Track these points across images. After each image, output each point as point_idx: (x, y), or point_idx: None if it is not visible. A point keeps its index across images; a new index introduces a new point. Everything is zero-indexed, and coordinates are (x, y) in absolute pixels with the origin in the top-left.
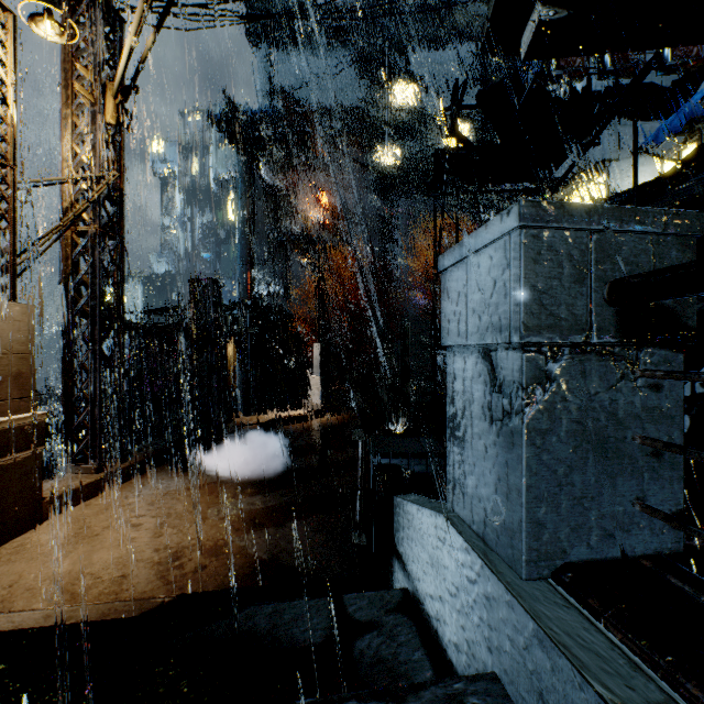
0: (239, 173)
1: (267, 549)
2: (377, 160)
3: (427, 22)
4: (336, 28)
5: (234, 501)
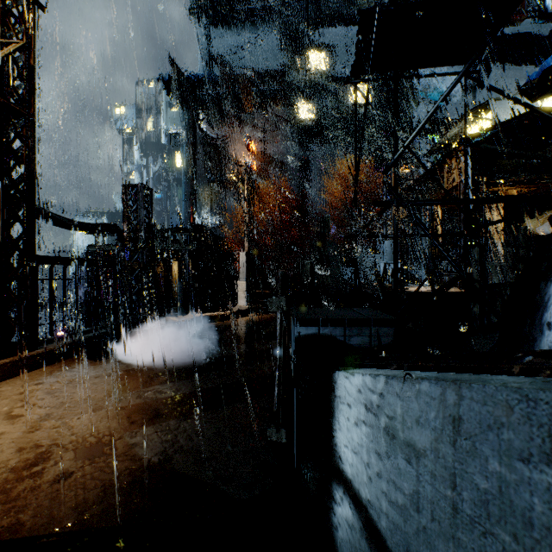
0: (183, 126)
1: (161, 448)
2: (296, 115)
3: (336, 3)
4: (262, 8)
5: (141, 389)
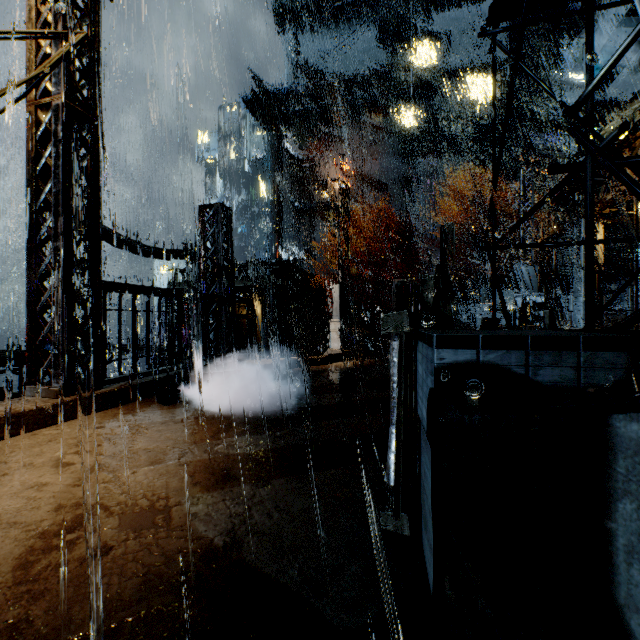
0: (268, 149)
1: (228, 524)
2: (398, 123)
3: None
4: (357, 2)
5: (211, 441)
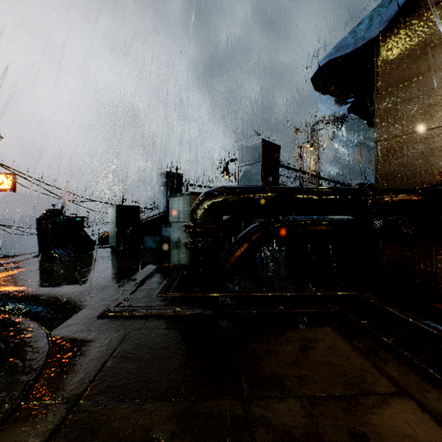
0: None
1: None
2: None
3: None
4: None
5: None
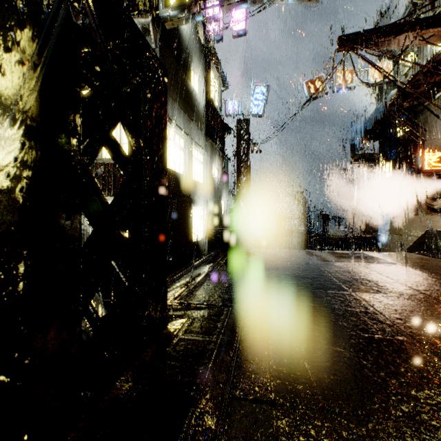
0: None
1: None
2: None
3: None
4: None
5: None
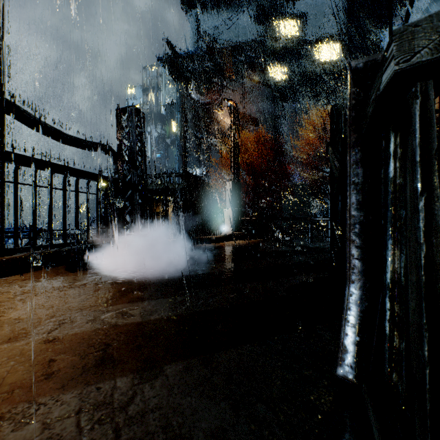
0: (177, 95)
1: None
2: (270, 78)
3: None
4: None
5: (101, 308)
